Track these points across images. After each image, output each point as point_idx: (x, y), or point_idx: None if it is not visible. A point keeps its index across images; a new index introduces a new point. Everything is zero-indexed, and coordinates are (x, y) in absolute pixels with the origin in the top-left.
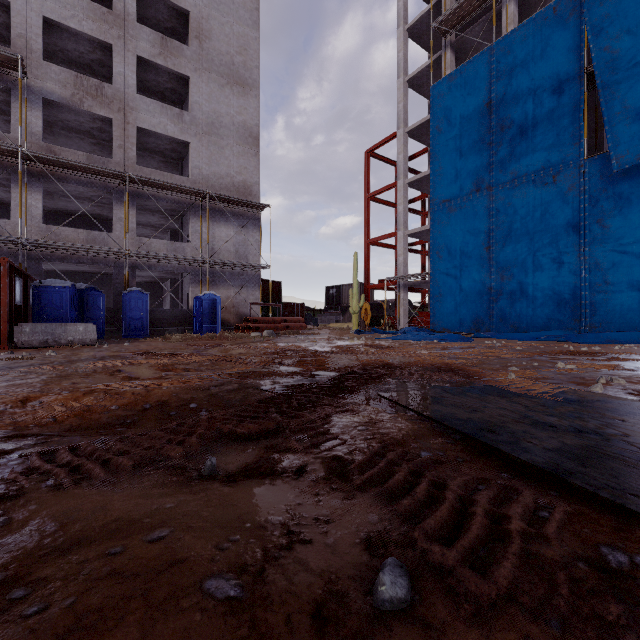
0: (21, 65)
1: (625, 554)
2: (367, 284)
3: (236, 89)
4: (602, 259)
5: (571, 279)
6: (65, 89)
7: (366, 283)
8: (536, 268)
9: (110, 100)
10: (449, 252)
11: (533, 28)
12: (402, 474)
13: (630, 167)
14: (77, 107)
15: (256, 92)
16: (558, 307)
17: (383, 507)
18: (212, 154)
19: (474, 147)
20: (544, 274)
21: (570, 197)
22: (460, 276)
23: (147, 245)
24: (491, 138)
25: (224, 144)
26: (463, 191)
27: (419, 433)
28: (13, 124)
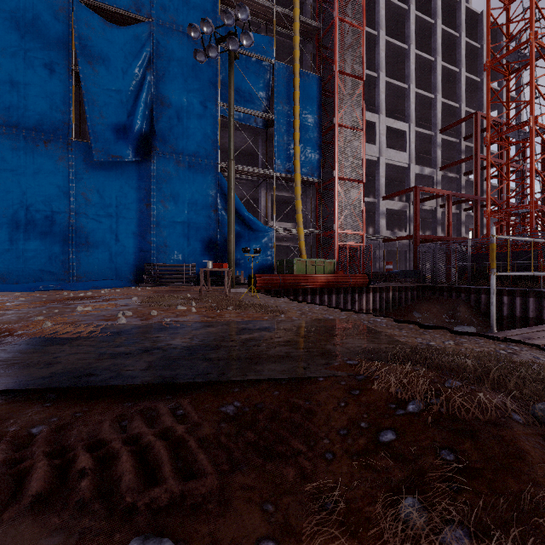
0: None
1: (231, 405)
2: None
3: None
4: (86, 224)
5: (62, 237)
6: None
7: None
8: (28, 222)
9: None
10: None
11: None
12: (45, 463)
13: (105, 161)
14: None
15: None
16: (50, 260)
17: (64, 511)
18: None
19: None
20: (37, 229)
21: (61, 166)
22: None
23: None
24: None
25: None
26: None
27: (3, 413)
28: None
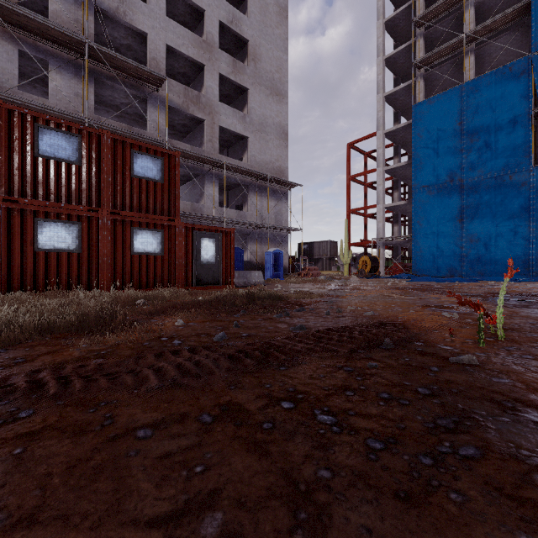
0: (161, 82)
1: None
2: (348, 242)
3: (275, 98)
4: None
5: (523, 242)
6: (178, 98)
7: (348, 241)
8: (497, 235)
9: (204, 106)
10: (428, 222)
11: (495, 78)
12: None
13: None
14: (185, 111)
15: (286, 100)
16: (513, 260)
17: None
18: (262, 146)
19: (449, 151)
20: (503, 239)
21: (522, 190)
22: (437, 239)
23: (225, 213)
24: (462, 146)
25: (268, 139)
26: (440, 180)
27: None
28: (149, 124)
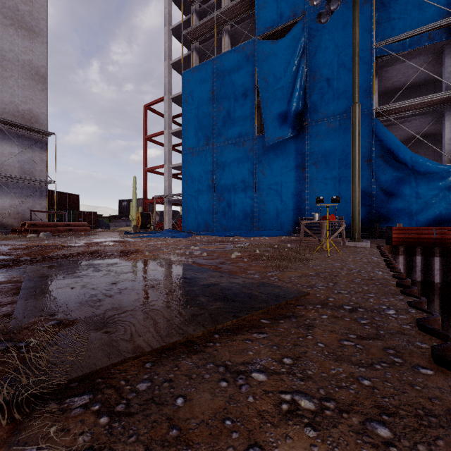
0: None
1: None
2: (145, 199)
3: (21, 32)
4: (263, 191)
5: (250, 201)
6: None
7: (144, 199)
8: (235, 194)
9: None
10: (192, 181)
11: (234, 55)
12: None
13: (273, 144)
14: None
15: (43, 39)
16: (245, 217)
17: None
18: None
19: (205, 117)
20: (239, 198)
21: (250, 156)
22: (198, 197)
23: None
24: (214, 114)
25: (7, 75)
26: (200, 144)
27: None
28: None
